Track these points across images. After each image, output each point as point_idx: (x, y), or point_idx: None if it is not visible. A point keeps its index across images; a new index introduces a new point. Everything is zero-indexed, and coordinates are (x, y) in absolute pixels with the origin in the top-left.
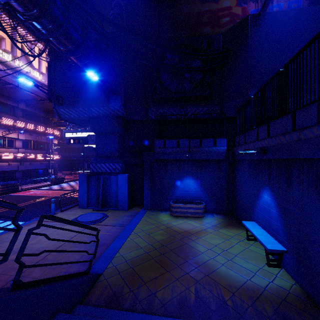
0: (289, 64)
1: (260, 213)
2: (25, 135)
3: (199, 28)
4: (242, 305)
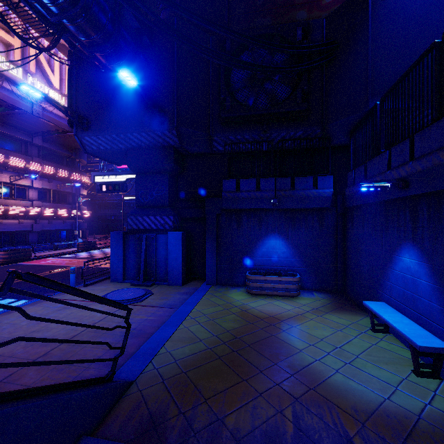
0: None
1: (395, 287)
2: (41, 182)
3: (290, 12)
4: None
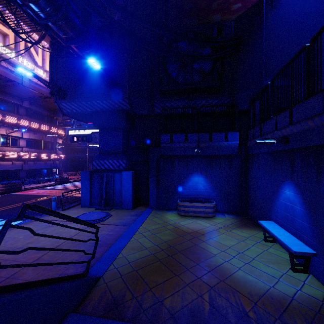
0: (318, 36)
1: (280, 211)
2: (29, 134)
3: (208, 15)
4: (267, 318)
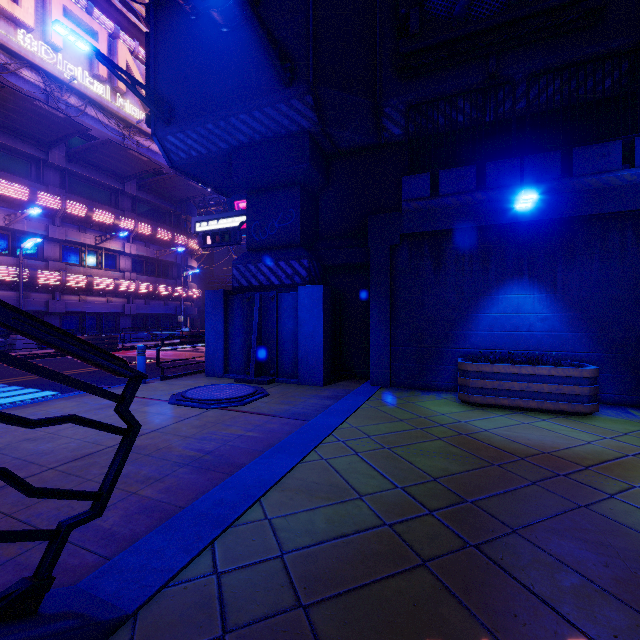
0: None
1: None
2: (136, 247)
3: None
4: None
